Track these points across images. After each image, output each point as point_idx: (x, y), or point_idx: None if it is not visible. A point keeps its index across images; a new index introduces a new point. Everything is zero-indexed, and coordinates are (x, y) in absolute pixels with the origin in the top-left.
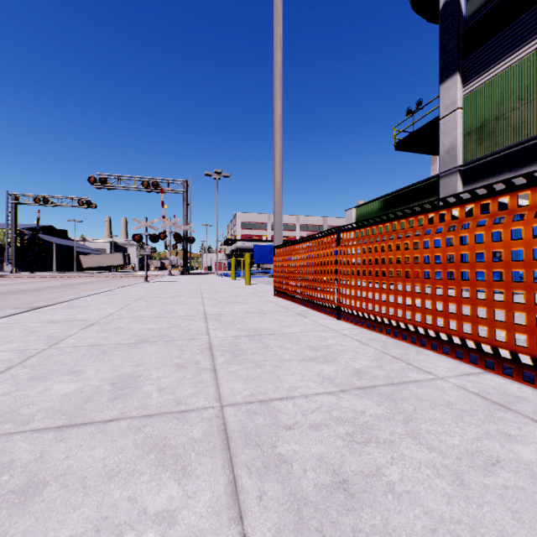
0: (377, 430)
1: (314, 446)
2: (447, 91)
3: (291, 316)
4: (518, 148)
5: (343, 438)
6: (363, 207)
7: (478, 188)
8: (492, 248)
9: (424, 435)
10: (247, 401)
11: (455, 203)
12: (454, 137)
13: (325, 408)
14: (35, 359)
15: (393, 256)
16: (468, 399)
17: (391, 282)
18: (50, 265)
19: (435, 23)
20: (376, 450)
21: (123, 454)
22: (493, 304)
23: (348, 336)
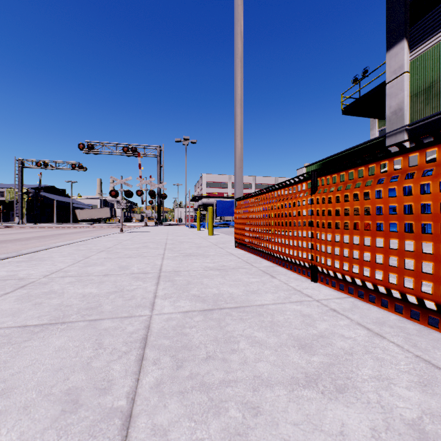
0: None
1: None
2: (394, 57)
3: (256, 275)
4: None
5: None
6: (313, 166)
7: None
8: None
9: None
10: None
11: None
12: (401, 99)
13: None
14: None
15: (415, 202)
16: None
17: (408, 240)
18: (52, 218)
19: None
20: None
21: None
22: None
23: (341, 313)
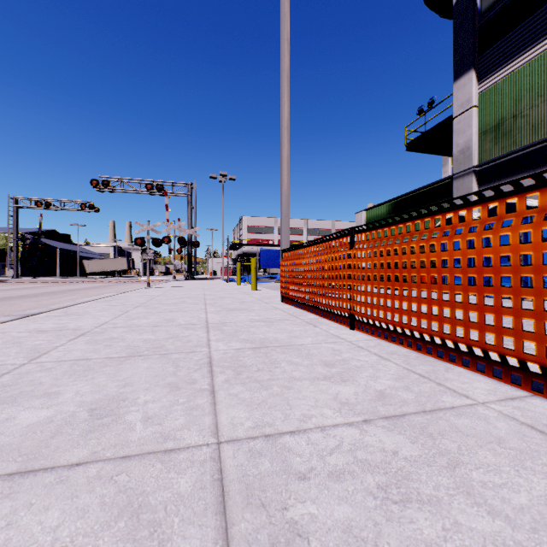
0: (417, 480)
1: (337, 508)
2: (461, 89)
3: (300, 325)
4: (537, 147)
5: (374, 494)
6: (373, 210)
7: (524, 178)
8: (543, 249)
9: (480, 490)
10: (249, 436)
11: (492, 197)
12: (469, 136)
13: (346, 446)
14: (8, 377)
15: (417, 259)
16: (522, 434)
17: (413, 288)
18: (53, 270)
19: (449, 19)
20: (420, 514)
21: (84, 520)
22: (544, 316)
23: (365, 348)
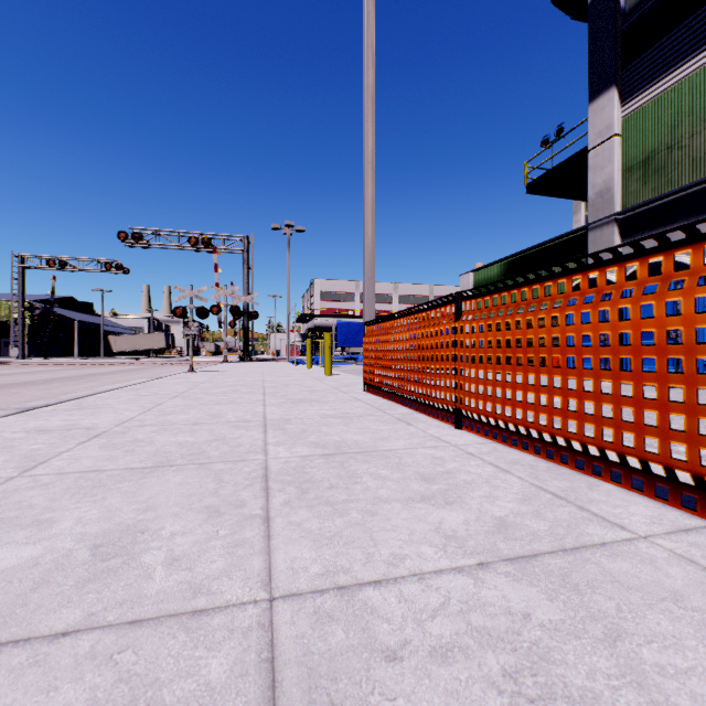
0: (562, 663)
1: None
2: (599, 112)
3: (389, 423)
4: (699, 187)
5: (499, 686)
6: (484, 271)
7: (702, 221)
8: None
9: (657, 680)
10: (316, 588)
11: (655, 249)
12: (609, 174)
13: (455, 605)
14: None
15: (547, 335)
16: None
17: (543, 374)
18: (70, 349)
19: (582, 21)
20: None
21: None
22: None
23: (476, 455)
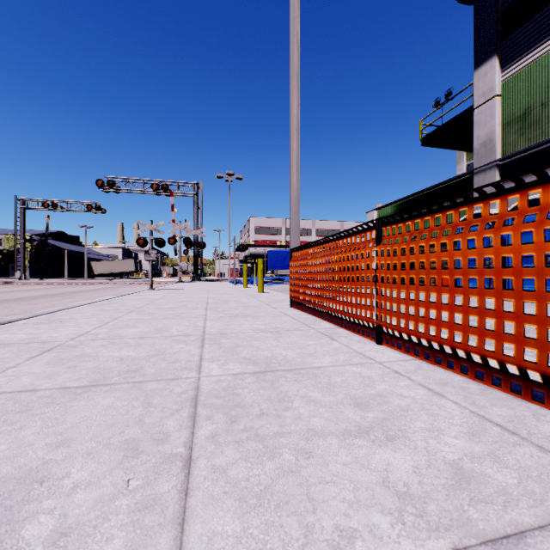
0: None
1: None
2: (483, 77)
3: (314, 338)
4: None
5: None
6: (386, 209)
7: None
8: None
9: None
10: None
11: None
12: (491, 128)
13: None
14: None
15: (478, 256)
16: None
17: (472, 296)
18: (62, 272)
19: (468, 5)
20: None
21: None
22: None
23: (403, 374)
